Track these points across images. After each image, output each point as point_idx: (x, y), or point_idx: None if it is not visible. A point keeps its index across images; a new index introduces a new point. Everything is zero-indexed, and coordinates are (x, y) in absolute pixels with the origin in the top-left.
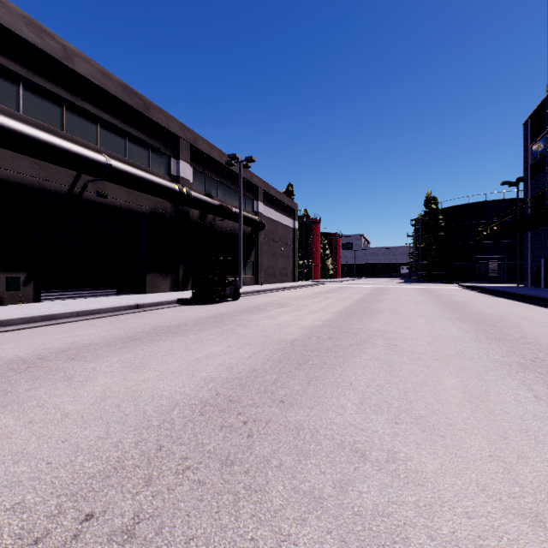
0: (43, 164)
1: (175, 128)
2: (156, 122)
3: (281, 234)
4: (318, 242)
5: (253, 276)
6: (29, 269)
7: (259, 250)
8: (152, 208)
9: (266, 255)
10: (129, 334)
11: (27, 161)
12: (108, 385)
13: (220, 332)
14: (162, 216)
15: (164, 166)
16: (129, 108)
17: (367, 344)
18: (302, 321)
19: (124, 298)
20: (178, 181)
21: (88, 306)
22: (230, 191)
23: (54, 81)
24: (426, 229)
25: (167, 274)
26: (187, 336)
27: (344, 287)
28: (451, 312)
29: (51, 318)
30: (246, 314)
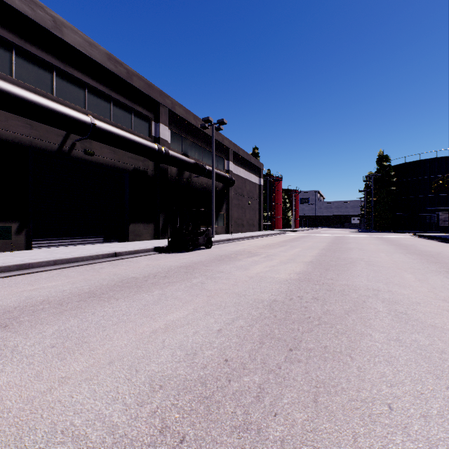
0: (34, 124)
1: (155, 94)
2: (138, 88)
3: (248, 189)
4: (279, 197)
5: (224, 226)
6: (21, 219)
7: (229, 203)
8: (135, 165)
9: (236, 208)
10: (92, 288)
11: (19, 121)
12: (5, 391)
13: (188, 287)
14: (143, 172)
15: (146, 128)
16: (114, 76)
17: (367, 311)
18: (276, 273)
19: (108, 246)
20: (158, 141)
21: (69, 255)
22: (204, 151)
23: (44, 49)
24: (379, 184)
25: (148, 224)
26: (151, 293)
27: (305, 236)
28: (433, 263)
29: (27, 267)
30: (217, 264)
